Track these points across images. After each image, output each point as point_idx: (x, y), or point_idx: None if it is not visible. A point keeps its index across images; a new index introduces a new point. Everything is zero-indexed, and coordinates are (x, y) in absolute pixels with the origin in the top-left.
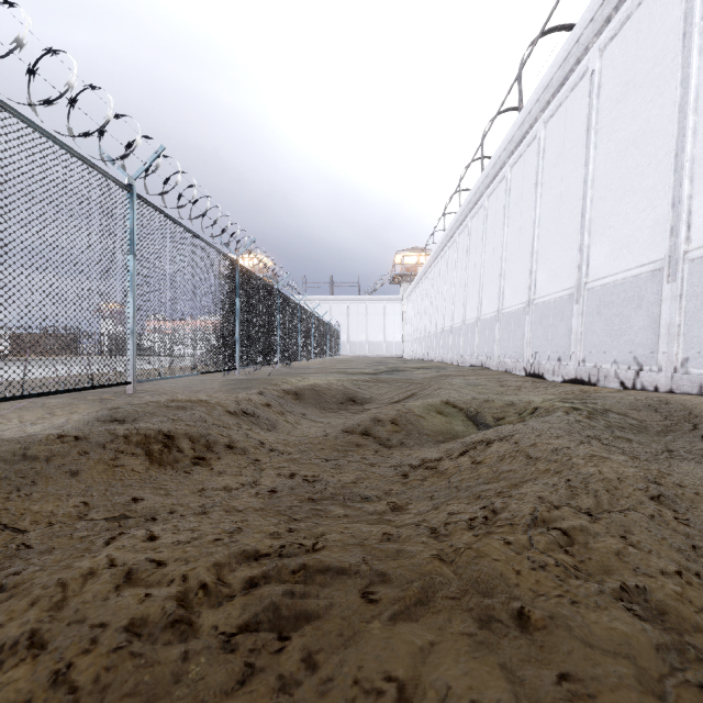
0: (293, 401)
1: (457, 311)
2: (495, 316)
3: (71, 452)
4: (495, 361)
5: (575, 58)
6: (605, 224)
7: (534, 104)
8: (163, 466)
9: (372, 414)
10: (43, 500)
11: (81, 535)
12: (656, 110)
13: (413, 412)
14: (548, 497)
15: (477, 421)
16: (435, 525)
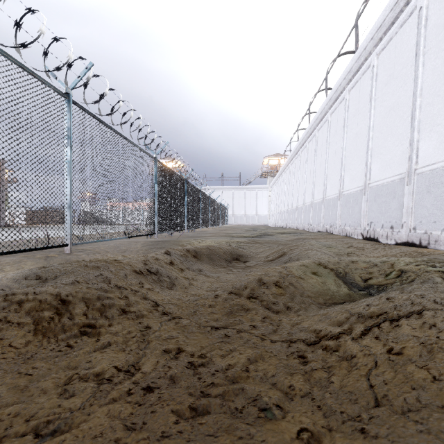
0: (193, 259)
1: (307, 194)
2: (337, 197)
3: None
4: (338, 229)
5: (404, 1)
6: (433, 123)
7: (369, 42)
8: (47, 338)
9: (257, 276)
10: None
11: None
12: None
13: (293, 274)
14: None
15: (346, 281)
16: None
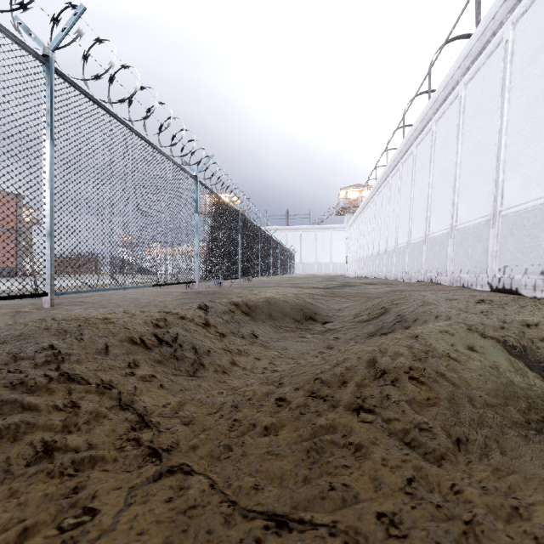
0: (243, 318)
1: (401, 232)
2: (448, 233)
3: None
4: (449, 277)
5: None
6: None
7: (500, 6)
8: None
9: (366, 356)
10: None
11: None
12: None
13: (434, 351)
14: None
15: (532, 363)
16: None
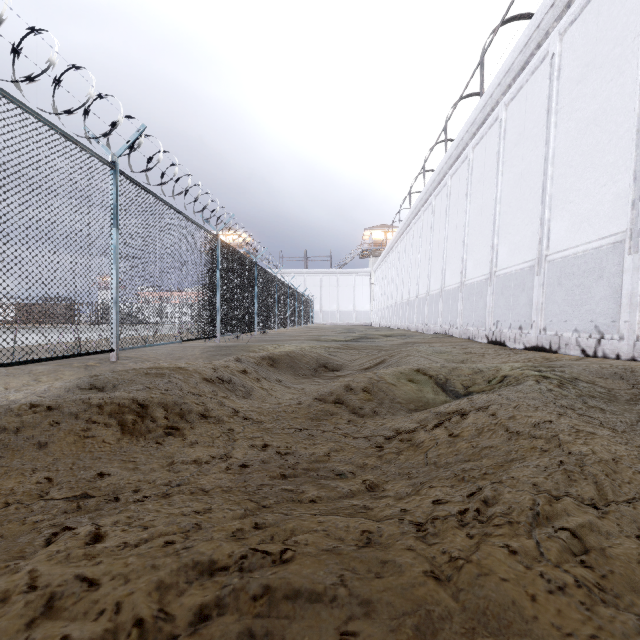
0: (269, 368)
1: (422, 283)
2: (458, 287)
3: (42, 422)
4: (458, 329)
5: (535, 43)
6: (566, 199)
7: (495, 88)
8: (135, 436)
9: (345, 382)
10: (5, 476)
11: (35, 519)
12: (616, 89)
13: (385, 380)
14: (543, 483)
15: (446, 388)
16: (420, 519)
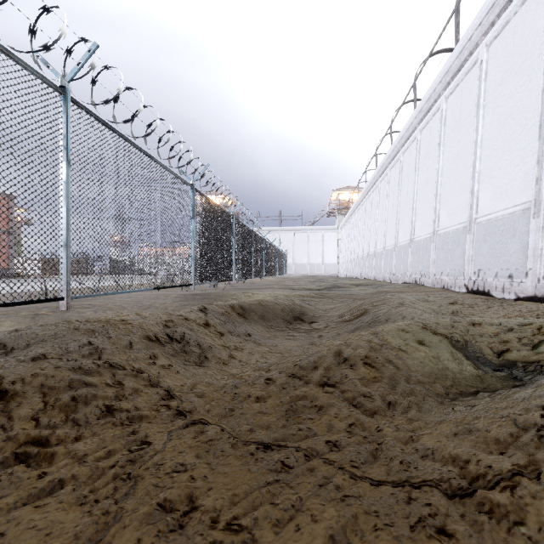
0: (238, 319)
1: (389, 235)
2: (430, 237)
3: None
4: (431, 279)
5: None
6: None
7: (475, 29)
8: None
9: (334, 348)
10: None
11: None
12: None
13: (389, 344)
14: None
15: (469, 354)
16: None
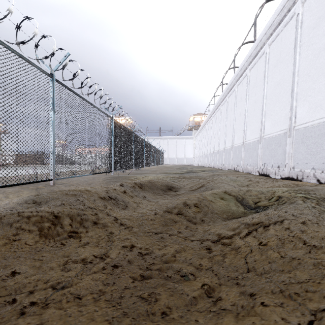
0: (139, 189)
1: (221, 143)
2: (242, 145)
3: None
4: (242, 167)
5: (287, 9)
6: (306, 94)
7: (263, 36)
8: (47, 239)
9: (183, 200)
10: None
11: None
12: None
13: (207, 199)
14: None
15: (243, 203)
16: None
